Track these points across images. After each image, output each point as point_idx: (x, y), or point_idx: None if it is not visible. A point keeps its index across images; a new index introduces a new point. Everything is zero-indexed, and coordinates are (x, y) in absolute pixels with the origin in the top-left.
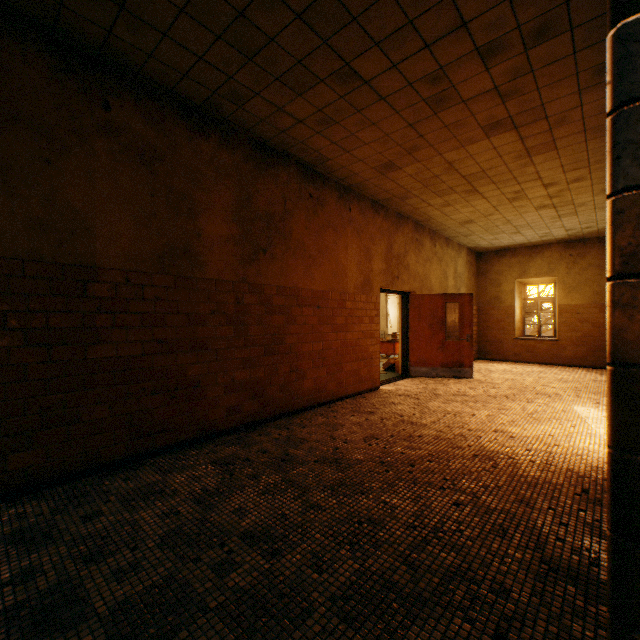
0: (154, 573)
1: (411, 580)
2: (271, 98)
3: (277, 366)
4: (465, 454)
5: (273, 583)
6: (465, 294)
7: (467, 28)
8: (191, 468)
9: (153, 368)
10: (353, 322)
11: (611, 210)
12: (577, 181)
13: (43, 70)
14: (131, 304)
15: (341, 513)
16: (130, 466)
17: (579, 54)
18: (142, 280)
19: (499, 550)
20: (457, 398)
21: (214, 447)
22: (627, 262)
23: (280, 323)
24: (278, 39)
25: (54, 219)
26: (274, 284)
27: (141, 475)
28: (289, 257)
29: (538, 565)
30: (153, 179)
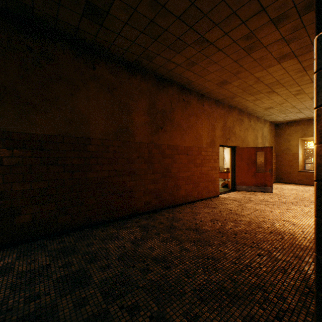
0: (116, 270)
1: (233, 287)
2: (165, 56)
3: (167, 183)
4: (265, 231)
5: (167, 280)
6: (267, 147)
7: (265, 10)
8: (129, 228)
9: (113, 182)
10: (205, 162)
11: (315, 114)
12: None
13: (70, 56)
14: (104, 154)
15: (198, 253)
16: (103, 225)
17: None
18: (108, 143)
19: (281, 279)
20: (262, 202)
21: (139, 219)
22: (321, 137)
23: (169, 162)
24: (168, 29)
25: (74, 118)
26: (166, 144)
27: (108, 229)
28: (173, 130)
29: (303, 288)
30: (113, 98)
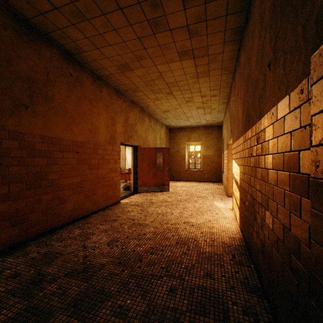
0: None
1: None
2: None
3: (40, 196)
4: (171, 243)
5: None
6: (166, 148)
7: None
8: None
9: None
10: (103, 163)
11: None
12: (214, 96)
13: None
14: None
15: None
16: None
17: (228, 17)
18: None
19: None
20: (163, 204)
21: None
22: None
23: (43, 164)
24: None
25: None
26: (37, 133)
27: None
28: (52, 115)
29: None
30: None
